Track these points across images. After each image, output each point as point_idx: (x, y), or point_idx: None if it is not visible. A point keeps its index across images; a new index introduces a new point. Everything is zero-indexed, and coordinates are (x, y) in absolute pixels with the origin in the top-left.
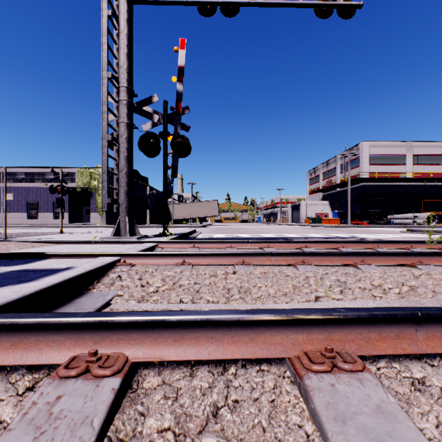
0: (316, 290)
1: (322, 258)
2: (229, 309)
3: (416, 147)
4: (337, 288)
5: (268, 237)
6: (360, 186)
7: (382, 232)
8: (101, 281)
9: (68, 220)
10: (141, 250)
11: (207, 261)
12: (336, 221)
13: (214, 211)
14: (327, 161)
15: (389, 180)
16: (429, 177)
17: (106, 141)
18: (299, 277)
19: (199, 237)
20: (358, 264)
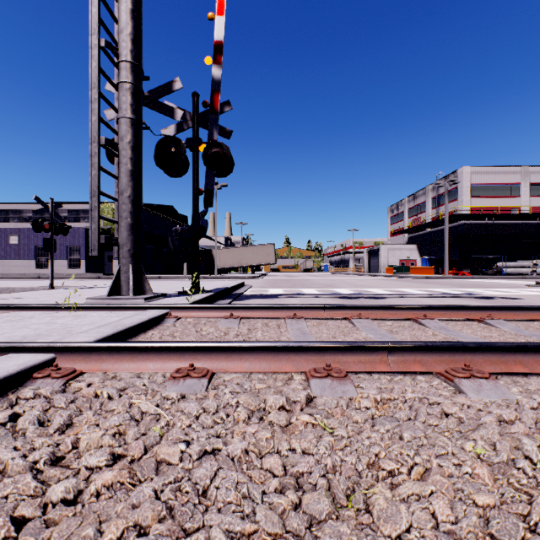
0: None
1: (504, 358)
2: None
3: (534, 173)
4: None
5: (345, 295)
6: (459, 224)
7: (501, 286)
8: None
9: (86, 269)
10: (126, 327)
11: (246, 364)
12: (429, 270)
13: (269, 258)
14: (413, 194)
15: (497, 217)
16: None
17: (97, 146)
18: (486, 429)
19: (248, 293)
20: None
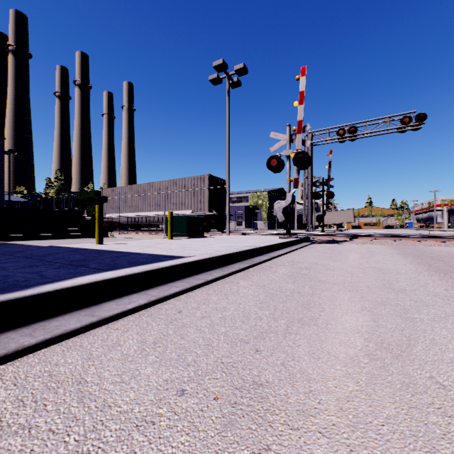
0: None
1: None
2: None
3: None
4: None
5: None
6: None
7: None
8: None
9: (244, 226)
10: None
11: None
12: None
13: (349, 218)
14: None
15: None
16: None
17: (304, 200)
18: None
19: None
20: None
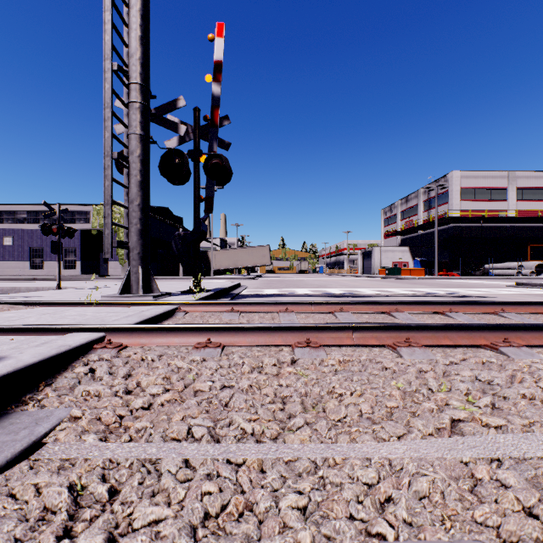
0: (448, 404)
1: (436, 335)
2: (285, 460)
3: (521, 178)
4: (484, 398)
5: (336, 294)
6: (449, 227)
7: (483, 286)
8: (51, 383)
9: (81, 271)
10: (148, 317)
11: (248, 339)
12: (419, 272)
13: (265, 259)
14: (406, 197)
15: (485, 220)
16: (537, 216)
17: (110, 160)
18: (408, 374)
19: (244, 293)
20: (500, 345)
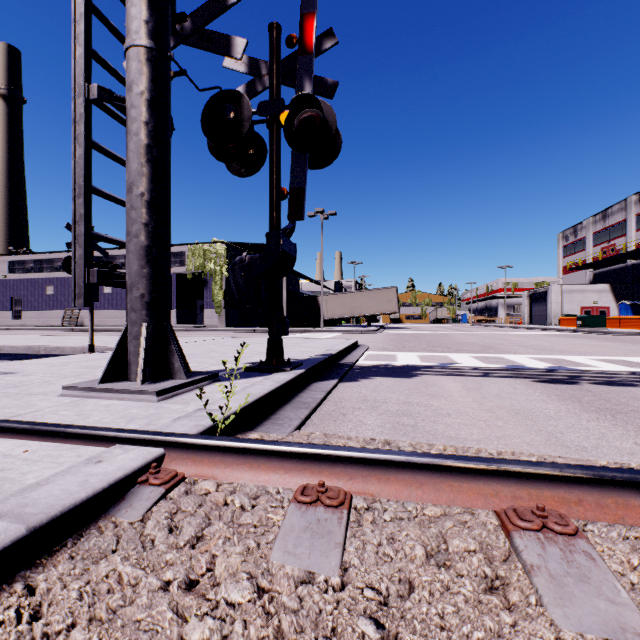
0: None
1: None
2: None
3: None
4: None
5: (540, 371)
6: None
7: None
8: None
9: (176, 321)
10: None
11: None
12: (639, 322)
13: (390, 306)
14: (603, 211)
15: None
16: None
17: (83, 102)
18: None
19: (364, 362)
20: None
